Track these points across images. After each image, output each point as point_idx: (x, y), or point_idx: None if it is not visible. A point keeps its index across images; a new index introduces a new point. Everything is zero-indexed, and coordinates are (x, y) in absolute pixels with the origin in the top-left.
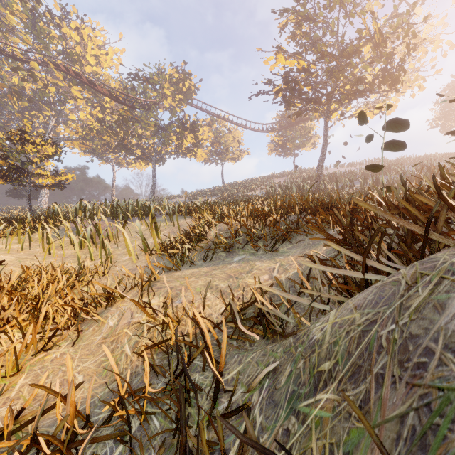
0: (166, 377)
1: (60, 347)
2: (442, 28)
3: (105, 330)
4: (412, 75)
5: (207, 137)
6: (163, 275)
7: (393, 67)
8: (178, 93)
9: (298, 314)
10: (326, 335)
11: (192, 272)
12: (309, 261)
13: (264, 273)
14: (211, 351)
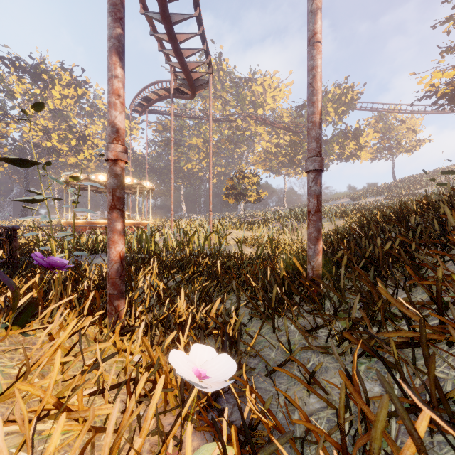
0: None
1: None
2: None
3: None
4: None
5: (373, 136)
6: None
7: None
8: (341, 106)
9: None
10: None
11: None
12: None
13: None
14: None
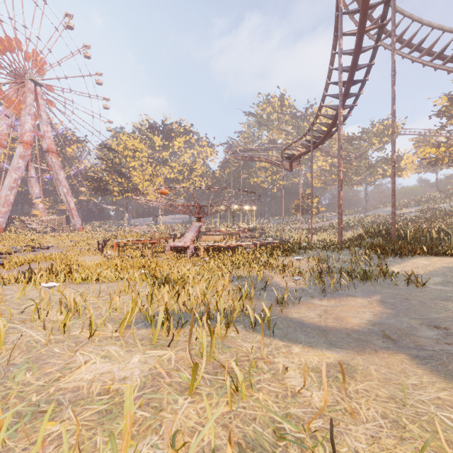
0: None
1: None
2: None
3: None
4: None
5: (416, 155)
6: None
7: None
8: (384, 137)
9: None
10: None
11: None
12: None
13: None
14: None
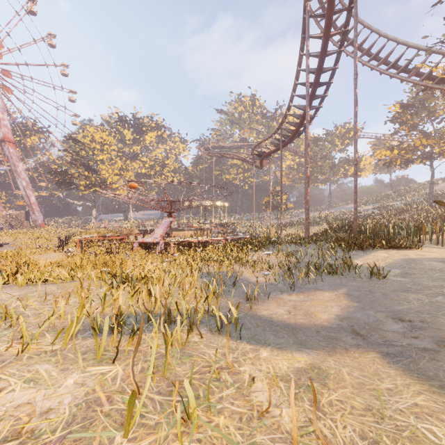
0: None
1: None
2: None
3: None
4: None
5: (373, 157)
6: None
7: None
8: (346, 139)
9: None
10: None
11: None
12: None
13: None
14: None
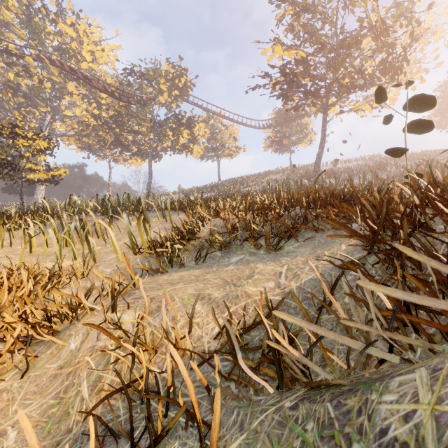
0: (129, 446)
1: (3, 378)
2: (445, 18)
3: (64, 356)
4: (414, 66)
5: (204, 133)
6: (146, 279)
7: (395, 57)
8: (174, 89)
9: (330, 352)
10: (427, 440)
11: (181, 276)
12: (326, 264)
13: (269, 279)
14: (196, 414)
